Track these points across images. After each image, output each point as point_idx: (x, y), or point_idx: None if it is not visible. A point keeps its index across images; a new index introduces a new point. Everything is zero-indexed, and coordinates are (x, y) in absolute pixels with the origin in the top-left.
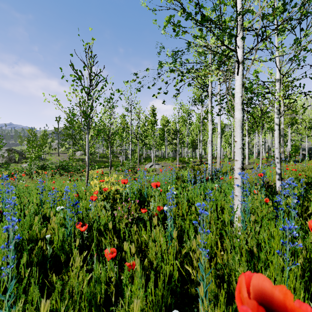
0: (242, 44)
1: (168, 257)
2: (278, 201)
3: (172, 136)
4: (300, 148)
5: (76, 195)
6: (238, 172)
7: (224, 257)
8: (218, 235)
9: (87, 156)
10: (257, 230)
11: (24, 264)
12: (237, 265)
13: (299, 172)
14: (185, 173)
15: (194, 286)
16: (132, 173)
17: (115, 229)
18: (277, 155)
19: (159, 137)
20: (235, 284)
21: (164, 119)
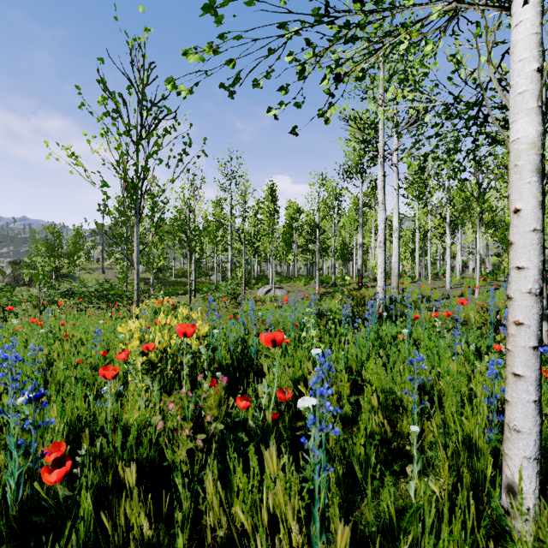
0: None
1: None
2: None
3: (307, 236)
4: None
5: (98, 354)
6: (525, 304)
7: None
8: (453, 487)
9: (137, 271)
10: None
11: None
12: None
13: None
14: (332, 304)
15: None
16: (232, 304)
17: None
18: None
19: (283, 239)
20: None
21: (292, 207)
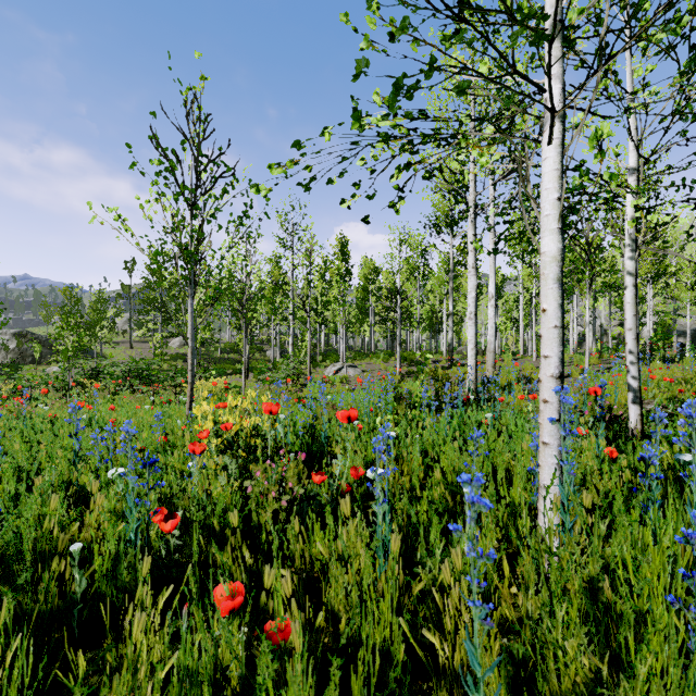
0: (559, 69)
1: (378, 602)
2: (647, 457)
3: (386, 304)
4: (673, 330)
5: (161, 438)
6: (549, 386)
7: (518, 600)
8: (499, 541)
9: (191, 349)
10: (602, 532)
11: (8, 623)
12: (559, 633)
13: (676, 386)
14: (415, 386)
15: (447, 684)
16: (296, 386)
17: (250, 524)
18: (631, 345)
19: (357, 305)
20: (555, 683)
21: (367, 266)
